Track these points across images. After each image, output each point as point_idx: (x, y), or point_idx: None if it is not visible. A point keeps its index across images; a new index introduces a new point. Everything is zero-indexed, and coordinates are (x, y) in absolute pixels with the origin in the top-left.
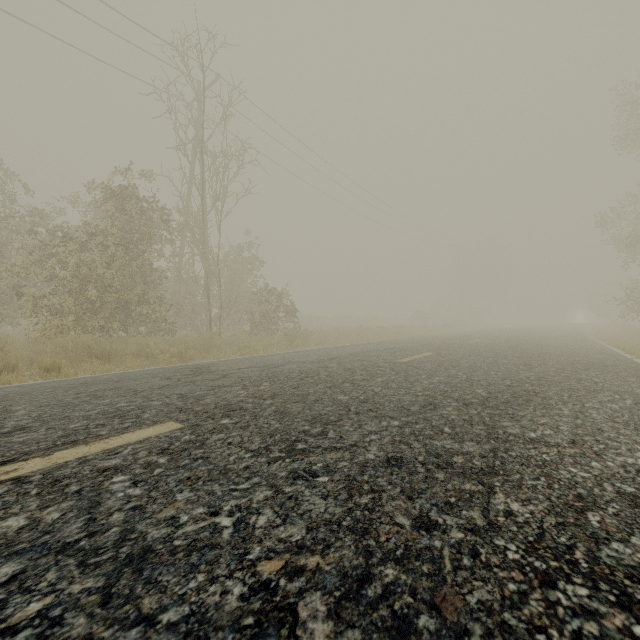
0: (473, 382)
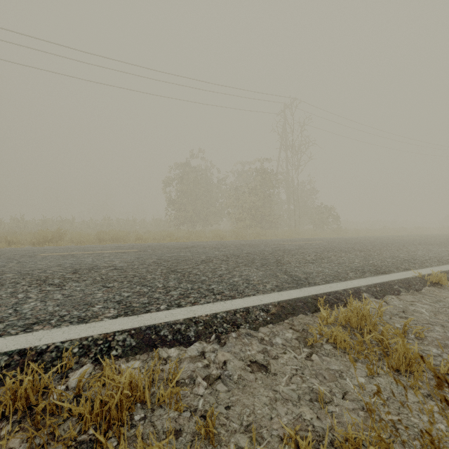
0: (418, 242)
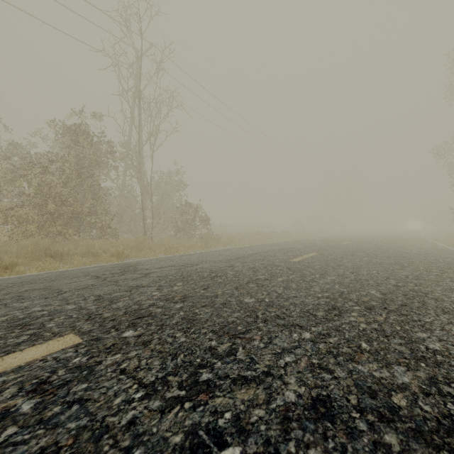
0: (363, 282)
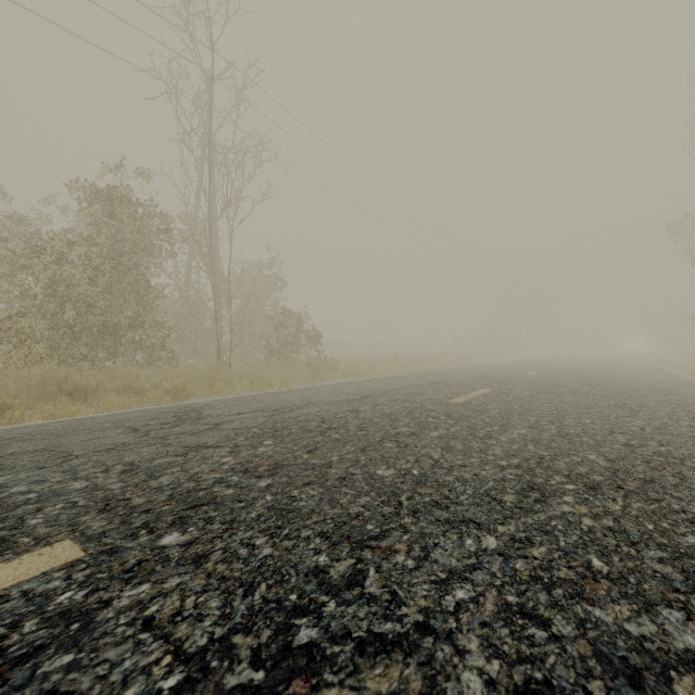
0: (572, 438)
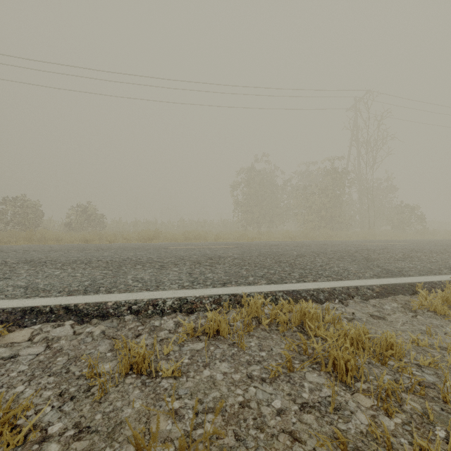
0: None
